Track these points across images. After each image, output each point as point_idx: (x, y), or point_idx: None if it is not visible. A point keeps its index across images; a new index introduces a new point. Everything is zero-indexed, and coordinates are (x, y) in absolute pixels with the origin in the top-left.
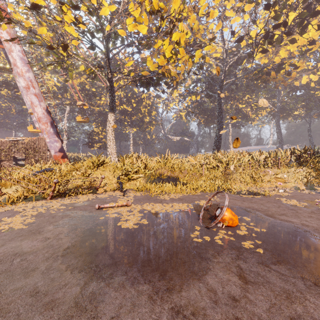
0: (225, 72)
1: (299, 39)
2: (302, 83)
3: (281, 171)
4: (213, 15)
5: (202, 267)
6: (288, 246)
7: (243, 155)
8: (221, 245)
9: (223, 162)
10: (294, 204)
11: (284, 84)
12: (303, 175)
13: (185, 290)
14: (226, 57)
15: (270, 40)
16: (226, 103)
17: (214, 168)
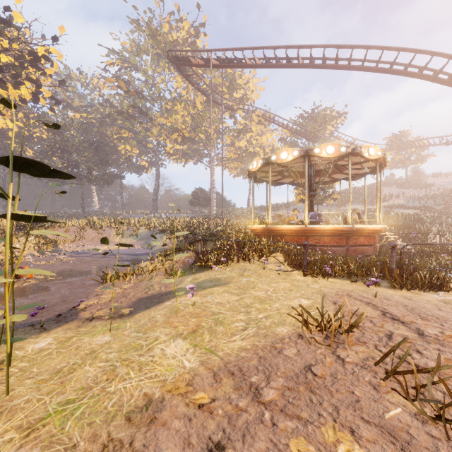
0: None
1: (10, 88)
2: None
3: None
4: None
5: (47, 287)
6: (68, 274)
7: None
8: (41, 282)
9: None
10: (46, 263)
11: None
12: (34, 243)
13: (52, 290)
14: None
15: None
16: None
17: None
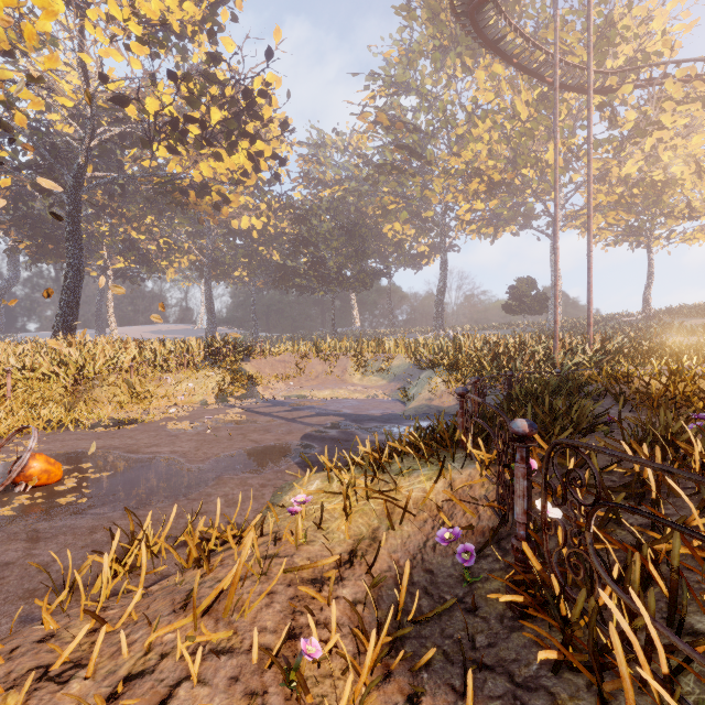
0: (89, 150)
1: (229, 158)
2: (243, 227)
3: (188, 377)
4: (32, 36)
5: None
6: (131, 483)
7: (125, 348)
8: (10, 517)
9: (71, 364)
10: (182, 427)
11: (214, 221)
12: (216, 382)
13: None
14: (91, 118)
15: (181, 136)
16: (99, 219)
17: (45, 379)
